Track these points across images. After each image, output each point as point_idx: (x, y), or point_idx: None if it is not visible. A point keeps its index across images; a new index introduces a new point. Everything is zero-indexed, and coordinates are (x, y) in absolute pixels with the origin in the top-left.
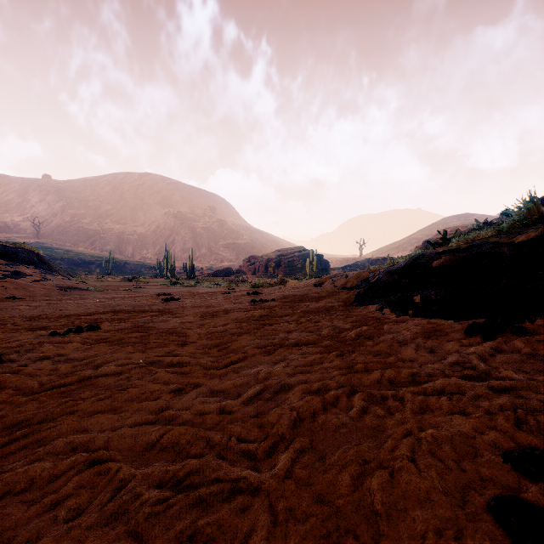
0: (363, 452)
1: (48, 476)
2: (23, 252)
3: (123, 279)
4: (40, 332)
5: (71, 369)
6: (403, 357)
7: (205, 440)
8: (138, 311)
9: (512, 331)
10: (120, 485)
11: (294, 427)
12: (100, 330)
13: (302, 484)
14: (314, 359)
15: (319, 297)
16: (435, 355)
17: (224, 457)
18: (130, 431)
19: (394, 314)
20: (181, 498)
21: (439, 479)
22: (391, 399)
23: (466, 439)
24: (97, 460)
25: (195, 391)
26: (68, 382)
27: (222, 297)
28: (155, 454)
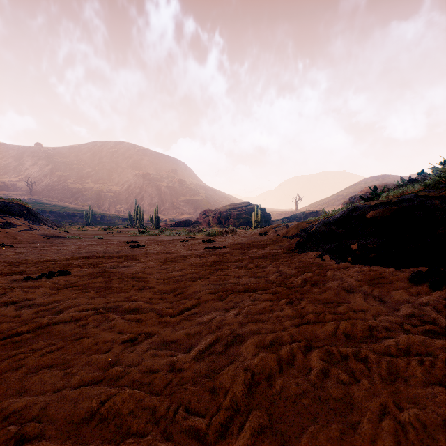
0: (335, 440)
1: None
2: (14, 206)
3: (100, 228)
4: (15, 277)
5: (33, 315)
6: (354, 307)
7: (149, 411)
8: (107, 257)
9: None
10: None
11: (249, 394)
12: (70, 274)
13: None
14: (265, 307)
15: (264, 244)
16: (386, 305)
17: (170, 437)
18: (71, 394)
19: (334, 260)
20: None
21: None
22: (352, 359)
23: None
24: (25, 437)
25: (147, 342)
26: (25, 330)
27: (181, 244)
28: (92, 428)
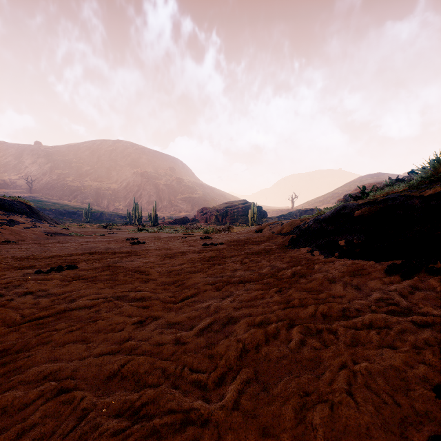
0: (303, 384)
1: (18, 404)
2: (17, 204)
3: (99, 226)
4: (27, 271)
5: (50, 303)
6: (333, 293)
7: (161, 370)
8: (109, 253)
9: (426, 271)
10: (82, 414)
11: (240, 358)
12: (77, 269)
13: (248, 415)
14: (257, 295)
15: (259, 241)
16: (361, 292)
17: (178, 387)
18: (95, 360)
19: (323, 255)
20: (137, 429)
21: (377, 414)
22: (325, 332)
23: (397, 373)
24: (64, 388)
25: (155, 323)
26: (46, 315)
27: (179, 241)
28: (116, 383)
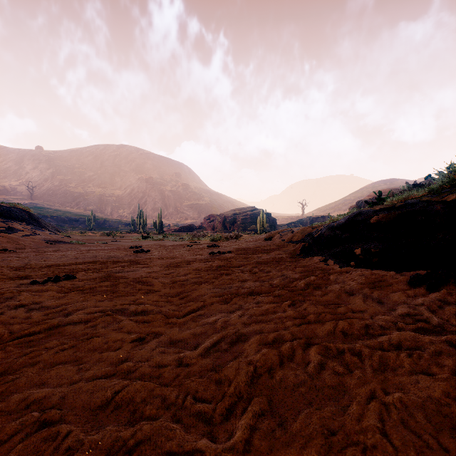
0: (327, 419)
1: None
2: (16, 211)
3: (102, 234)
4: (21, 281)
5: (43, 317)
6: (353, 307)
7: (160, 399)
8: (111, 262)
9: (455, 282)
10: (65, 455)
11: (251, 384)
12: (76, 279)
13: None
14: (268, 309)
15: (269, 249)
16: (383, 306)
17: (179, 420)
18: (87, 386)
19: (338, 265)
20: None
21: None
22: (348, 353)
23: (439, 407)
24: (47, 421)
25: (156, 341)
26: (37, 331)
27: (185, 249)
28: (108, 414)
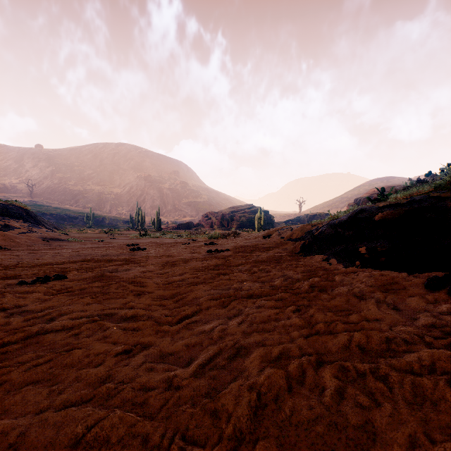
0: None
1: None
2: (13, 209)
3: (101, 231)
4: (9, 281)
5: (22, 323)
6: (367, 315)
7: (141, 440)
8: (105, 260)
9: None
10: None
11: (255, 418)
12: (66, 279)
13: None
14: (270, 315)
15: (268, 247)
16: (402, 314)
17: None
18: (55, 417)
19: (342, 264)
20: None
21: None
22: (371, 377)
23: None
24: None
25: (143, 354)
26: (12, 340)
27: (182, 247)
28: None
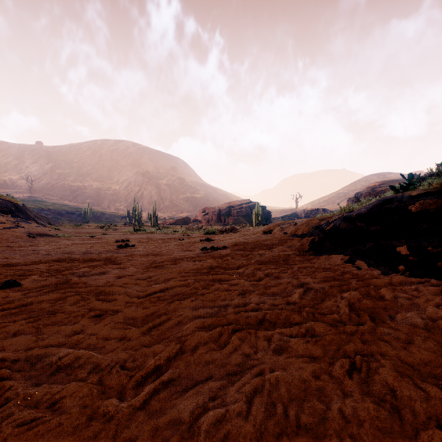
0: None
1: None
2: (2, 203)
3: (96, 226)
4: None
5: None
6: None
7: None
8: (82, 260)
9: None
10: None
11: None
12: (18, 287)
13: None
14: (306, 379)
15: (270, 244)
16: None
17: None
18: None
19: (377, 269)
20: None
21: None
22: None
23: None
24: None
25: None
26: None
27: (175, 243)
28: None
